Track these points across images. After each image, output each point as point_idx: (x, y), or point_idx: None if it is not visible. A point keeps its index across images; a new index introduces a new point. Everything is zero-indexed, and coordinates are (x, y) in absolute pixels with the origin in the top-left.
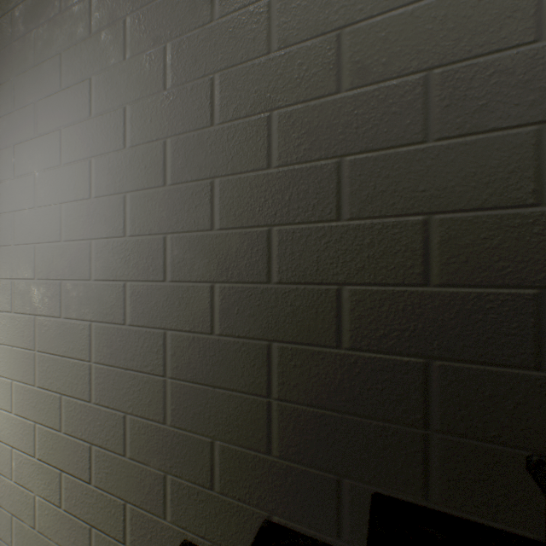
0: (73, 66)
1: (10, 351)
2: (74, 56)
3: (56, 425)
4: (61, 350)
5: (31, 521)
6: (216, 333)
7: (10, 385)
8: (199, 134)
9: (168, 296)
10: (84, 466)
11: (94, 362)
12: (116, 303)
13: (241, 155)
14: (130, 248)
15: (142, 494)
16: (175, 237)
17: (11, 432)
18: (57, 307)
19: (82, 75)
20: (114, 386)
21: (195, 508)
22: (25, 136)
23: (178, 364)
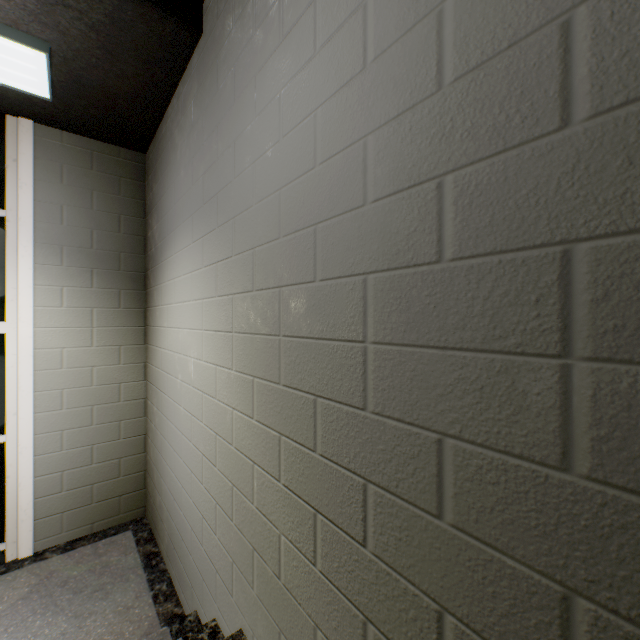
0: None
1: (251, 340)
2: None
3: (308, 441)
4: (316, 329)
5: (275, 567)
6: None
7: (251, 383)
8: None
9: (577, 159)
10: (352, 513)
11: (371, 341)
12: (418, 226)
13: None
14: (454, 105)
15: (486, 610)
16: None
17: (252, 443)
18: (309, 267)
19: None
20: (414, 383)
21: None
22: (267, 53)
23: (622, 322)
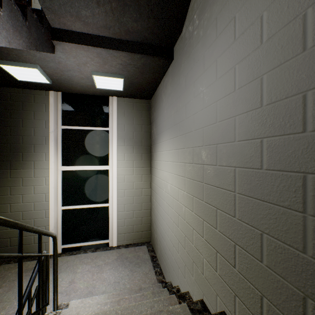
0: (223, 18)
1: (192, 182)
2: (224, 12)
3: (214, 224)
4: (216, 183)
5: (201, 270)
6: None
7: (192, 198)
8: None
9: (308, 144)
10: (230, 254)
11: (237, 192)
12: (253, 154)
13: None
14: (266, 114)
15: (277, 298)
16: None
17: (192, 221)
18: (214, 159)
19: (229, 19)
20: (252, 211)
21: None
22: (198, 75)
23: None
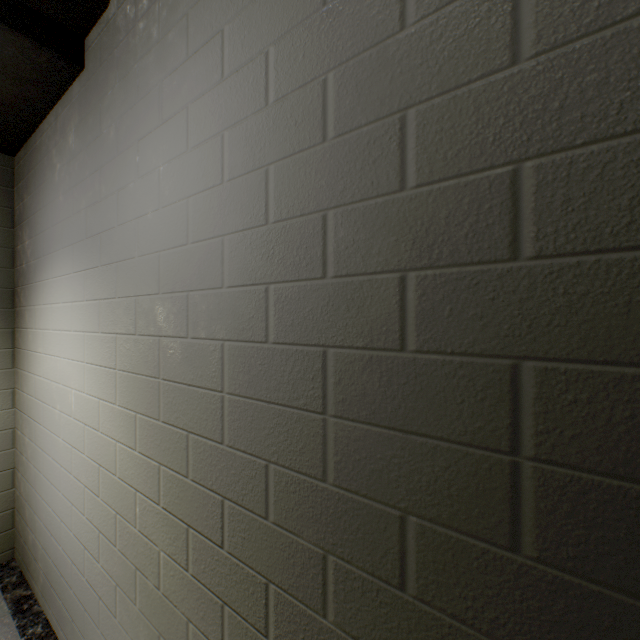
0: (202, 23)
1: (134, 379)
2: (203, 10)
3: (182, 469)
4: (188, 377)
5: (156, 580)
6: (409, 348)
7: (134, 418)
8: (379, 50)
9: (329, 299)
10: (214, 524)
11: (227, 392)
12: (255, 314)
13: (457, 59)
14: (274, 239)
15: (290, 575)
16: (340, 212)
17: (135, 473)
18: (183, 325)
19: (212, 30)
20: (253, 425)
21: (373, 612)
22: (149, 127)
23: (345, 397)
